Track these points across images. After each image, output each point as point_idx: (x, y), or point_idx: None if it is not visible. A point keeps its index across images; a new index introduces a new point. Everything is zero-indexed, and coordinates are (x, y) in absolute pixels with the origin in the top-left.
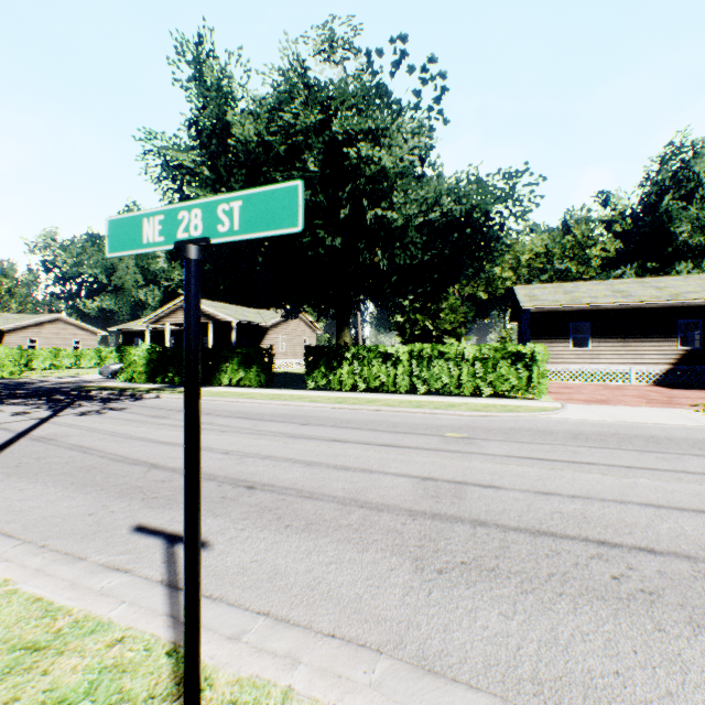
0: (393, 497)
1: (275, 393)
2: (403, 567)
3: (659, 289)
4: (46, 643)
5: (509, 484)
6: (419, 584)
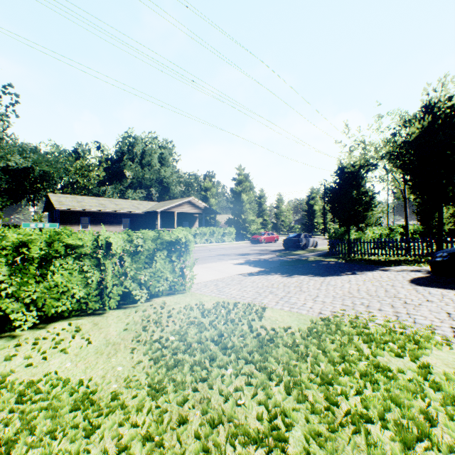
0: None
1: None
2: None
3: (117, 205)
4: None
5: None
6: None
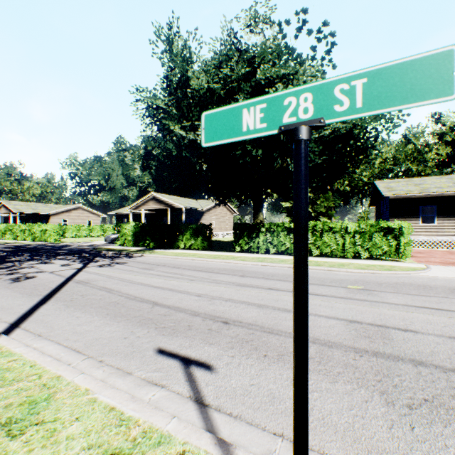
0: (334, 335)
1: (215, 254)
2: (375, 400)
3: None
4: (128, 451)
5: (422, 329)
6: (397, 418)
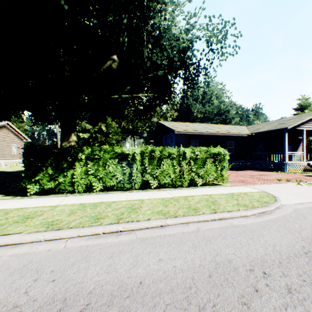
0: None
1: None
2: None
3: (218, 128)
4: None
5: None
6: None
